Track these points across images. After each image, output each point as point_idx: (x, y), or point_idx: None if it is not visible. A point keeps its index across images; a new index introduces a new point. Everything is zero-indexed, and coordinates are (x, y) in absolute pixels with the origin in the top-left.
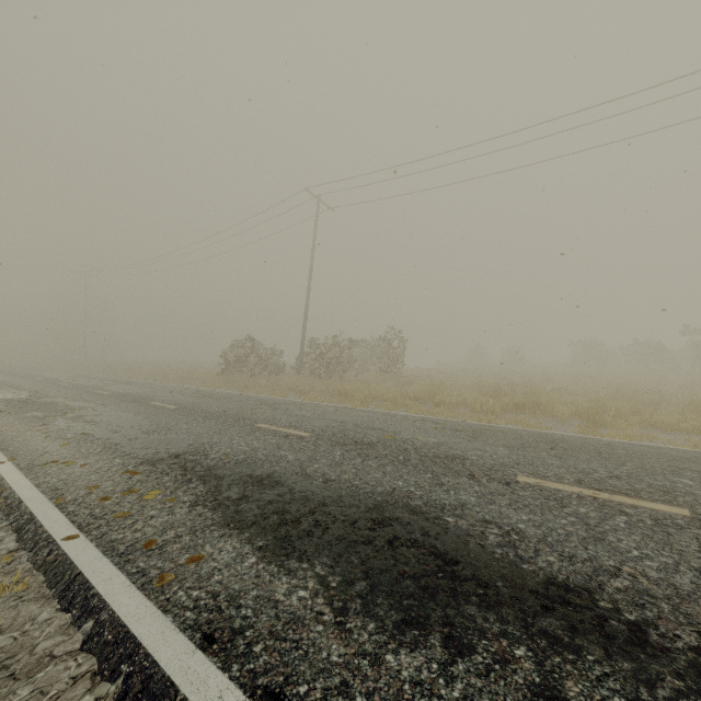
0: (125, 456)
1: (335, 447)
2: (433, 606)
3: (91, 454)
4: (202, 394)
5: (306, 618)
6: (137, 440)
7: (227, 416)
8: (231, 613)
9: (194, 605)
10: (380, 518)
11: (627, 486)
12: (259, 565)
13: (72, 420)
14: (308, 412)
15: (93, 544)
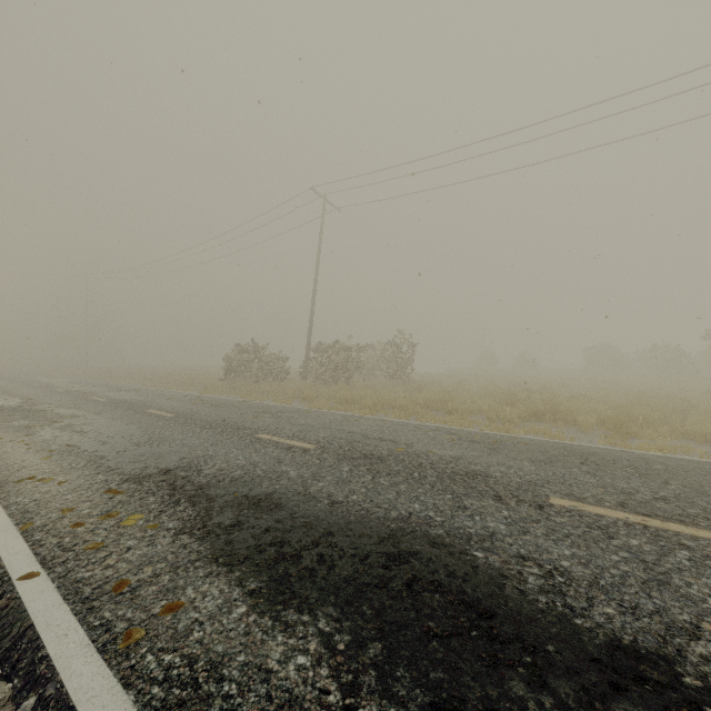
0: (109, 471)
1: (342, 461)
2: (469, 681)
3: (73, 468)
4: (201, 401)
5: (305, 699)
6: (125, 453)
7: (226, 426)
8: (210, 690)
9: (164, 676)
10: (396, 552)
11: (678, 511)
12: (249, 617)
13: (60, 429)
14: (313, 421)
15: (54, 585)
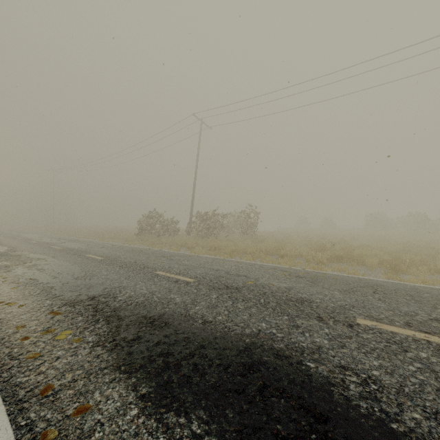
0: (55, 297)
1: (212, 291)
2: None
3: (30, 295)
4: (122, 249)
5: None
6: (67, 284)
7: (136, 265)
8: None
9: None
10: (250, 362)
11: None
12: (139, 419)
13: (28, 268)
14: (193, 262)
15: None
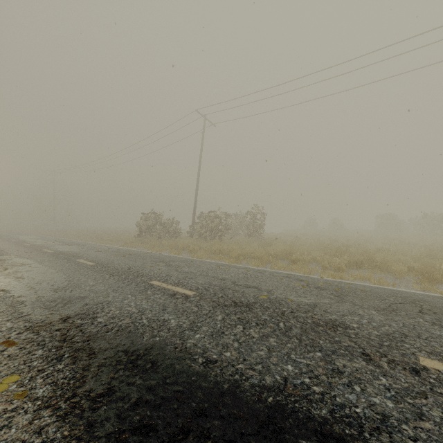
0: (19, 318)
1: (216, 309)
2: None
3: None
4: (118, 253)
5: None
6: (42, 298)
7: (129, 273)
8: None
9: None
10: None
11: None
12: None
13: (6, 275)
14: (195, 269)
15: None
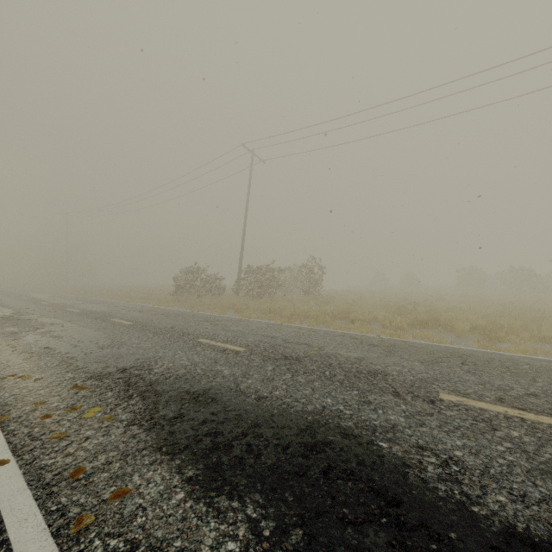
0: (77, 370)
1: (267, 362)
2: None
3: (48, 367)
4: (155, 312)
5: None
6: (91, 355)
7: (173, 332)
8: None
9: None
10: (313, 442)
11: (548, 405)
12: (186, 503)
13: (41, 334)
14: (243, 328)
15: (21, 472)
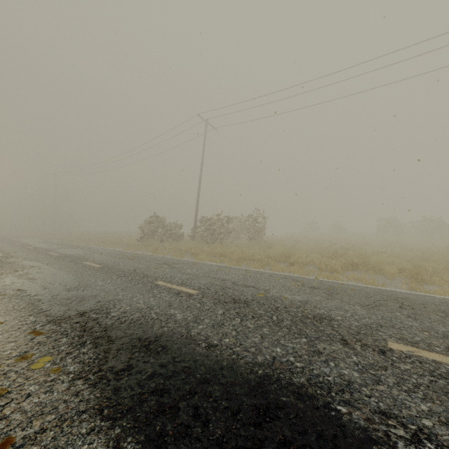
0: (40, 313)
1: (217, 305)
2: None
3: (14, 310)
4: (123, 255)
5: None
6: (57, 297)
7: (135, 274)
8: None
9: None
10: (265, 405)
11: None
12: None
13: (18, 277)
14: (197, 270)
15: None
